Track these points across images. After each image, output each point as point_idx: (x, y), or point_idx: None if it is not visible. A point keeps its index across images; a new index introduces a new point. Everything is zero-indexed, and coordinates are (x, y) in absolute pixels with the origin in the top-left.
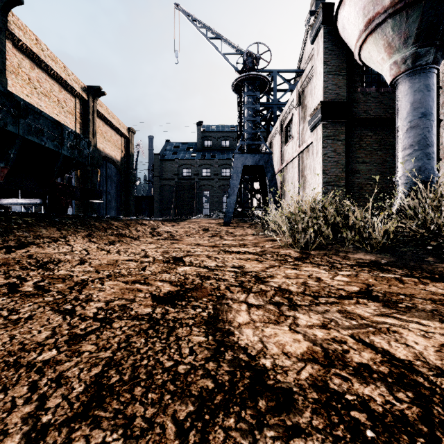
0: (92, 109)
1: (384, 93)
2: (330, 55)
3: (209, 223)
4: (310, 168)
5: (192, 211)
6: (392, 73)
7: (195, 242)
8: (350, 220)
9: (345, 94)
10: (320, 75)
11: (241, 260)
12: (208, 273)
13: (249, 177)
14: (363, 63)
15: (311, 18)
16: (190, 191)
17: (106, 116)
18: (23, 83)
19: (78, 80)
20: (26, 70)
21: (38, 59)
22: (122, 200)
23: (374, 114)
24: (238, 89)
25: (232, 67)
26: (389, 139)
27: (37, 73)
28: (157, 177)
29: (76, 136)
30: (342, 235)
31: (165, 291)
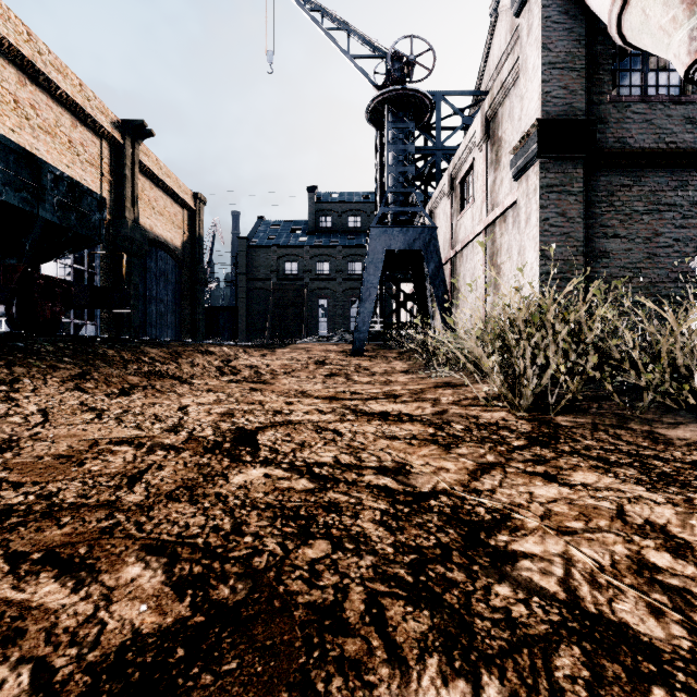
0: (131, 159)
1: (656, 105)
2: (555, 31)
3: (327, 351)
4: (509, 252)
5: (300, 332)
6: (694, 48)
7: (297, 388)
8: (665, 344)
9: (583, 105)
10: (535, 70)
11: (397, 442)
12: (310, 501)
13: (394, 274)
14: (624, 40)
15: (500, 1)
16: (297, 299)
17: (156, 173)
18: (5, 108)
19: (105, 110)
20: (9, 86)
21: (32, 68)
22: (184, 313)
23: (637, 144)
24: (377, 117)
25: (367, 79)
26: (664, 193)
27: (30, 93)
28: (242, 275)
29: (73, 186)
30: (626, 379)
31: (112, 643)
